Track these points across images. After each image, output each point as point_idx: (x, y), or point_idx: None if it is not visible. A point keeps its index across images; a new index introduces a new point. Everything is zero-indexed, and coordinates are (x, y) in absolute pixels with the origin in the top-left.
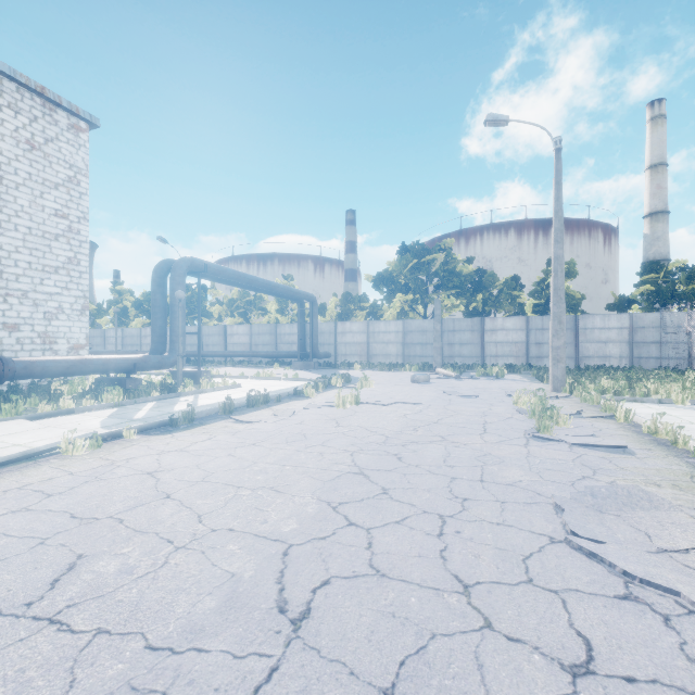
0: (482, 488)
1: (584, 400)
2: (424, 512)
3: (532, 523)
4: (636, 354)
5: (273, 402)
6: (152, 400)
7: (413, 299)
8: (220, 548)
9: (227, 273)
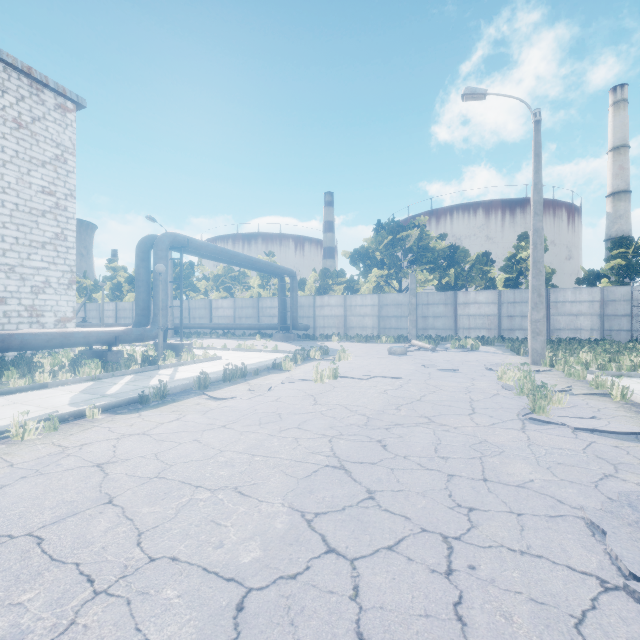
0: (488, 491)
1: (569, 374)
2: (422, 530)
3: (567, 553)
4: (607, 327)
5: (250, 375)
6: (131, 373)
7: (388, 274)
8: (153, 595)
9: (209, 248)
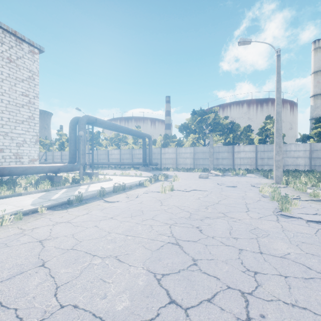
0: (264, 260)
1: (297, 189)
2: (227, 287)
3: None
4: (313, 164)
5: (127, 189)
6: (65, 187)
7: (198, 136)
8: None
9: (107, 123)
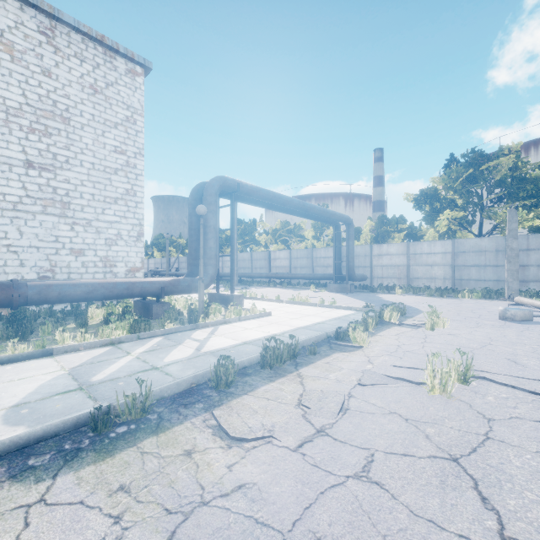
0: None
1: None
2: None
3: None
4: None
5: (303, 353)
6: (161, 334)
7: (462, 216)
8: None
9: (261, 193)
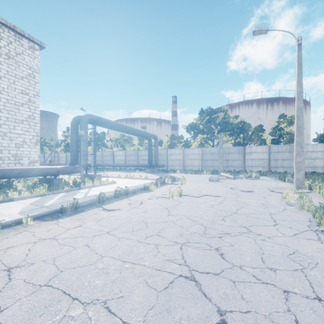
0: None
1: None
2: None
3: None
4: None
5: (131, 194)
6: (64, 191)
7: (206, 137)
8: None
9: (110, 123)
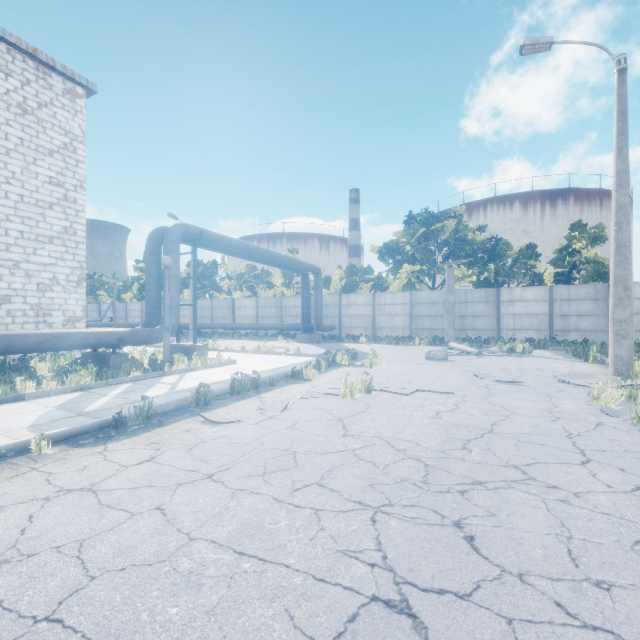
0: None
1: None
2: None
3: None
4: None
5: (265, 386)
6: (129, 380)
7: (420, 270)
8: None
9: (225, 241)
